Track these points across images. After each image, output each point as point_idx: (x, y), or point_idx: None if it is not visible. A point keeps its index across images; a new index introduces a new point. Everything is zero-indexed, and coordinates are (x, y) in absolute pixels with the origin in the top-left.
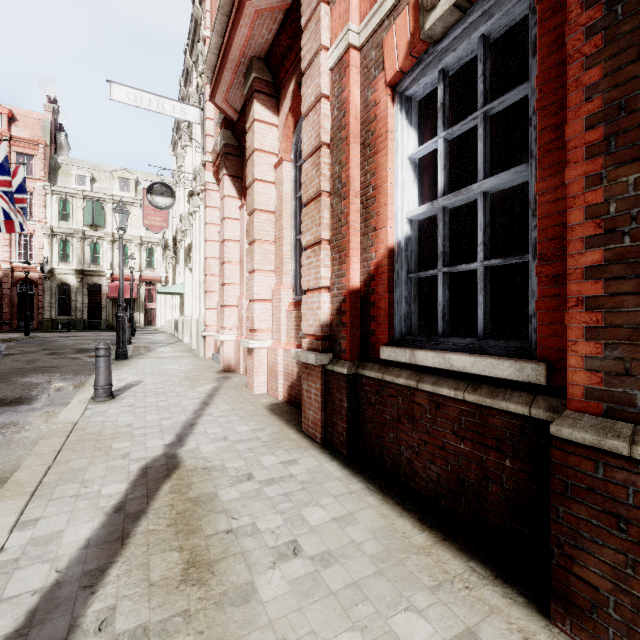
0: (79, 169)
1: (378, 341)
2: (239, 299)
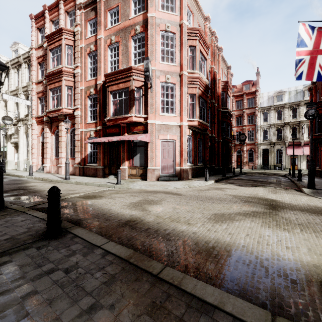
0: None
1: (86, 163)
2: (51, 156)
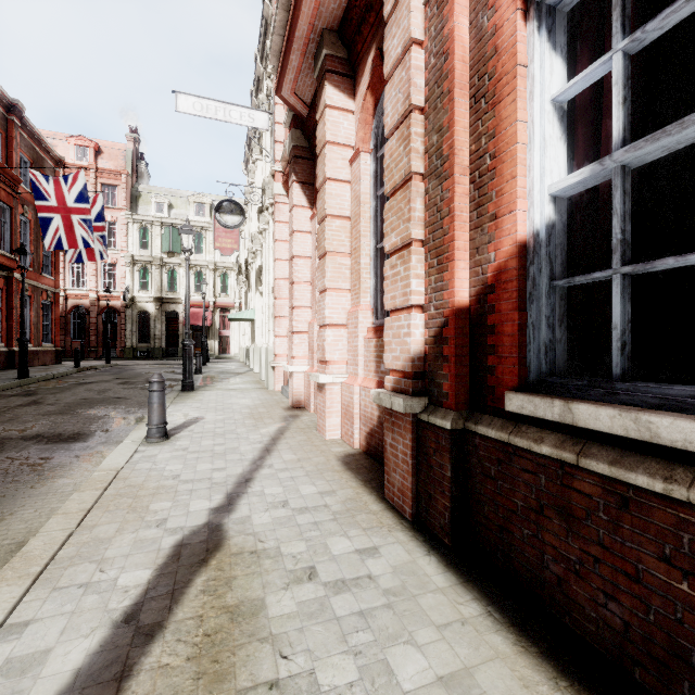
0: (158, 196)
1: (500, 383)
2: (310, 325)
